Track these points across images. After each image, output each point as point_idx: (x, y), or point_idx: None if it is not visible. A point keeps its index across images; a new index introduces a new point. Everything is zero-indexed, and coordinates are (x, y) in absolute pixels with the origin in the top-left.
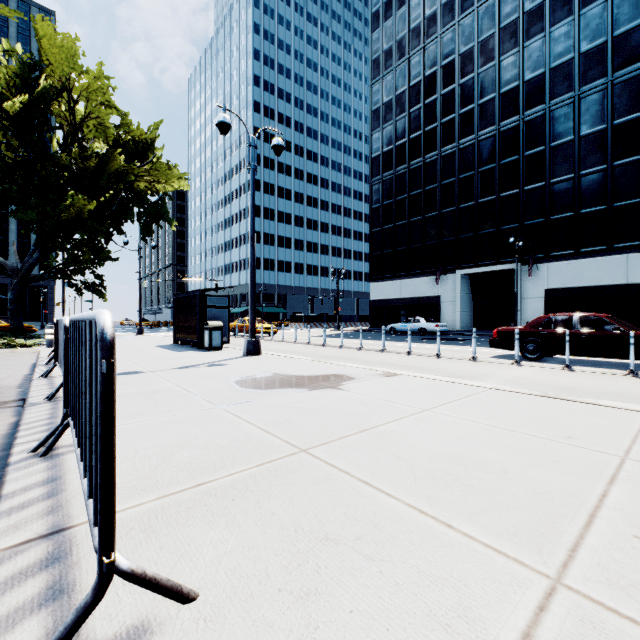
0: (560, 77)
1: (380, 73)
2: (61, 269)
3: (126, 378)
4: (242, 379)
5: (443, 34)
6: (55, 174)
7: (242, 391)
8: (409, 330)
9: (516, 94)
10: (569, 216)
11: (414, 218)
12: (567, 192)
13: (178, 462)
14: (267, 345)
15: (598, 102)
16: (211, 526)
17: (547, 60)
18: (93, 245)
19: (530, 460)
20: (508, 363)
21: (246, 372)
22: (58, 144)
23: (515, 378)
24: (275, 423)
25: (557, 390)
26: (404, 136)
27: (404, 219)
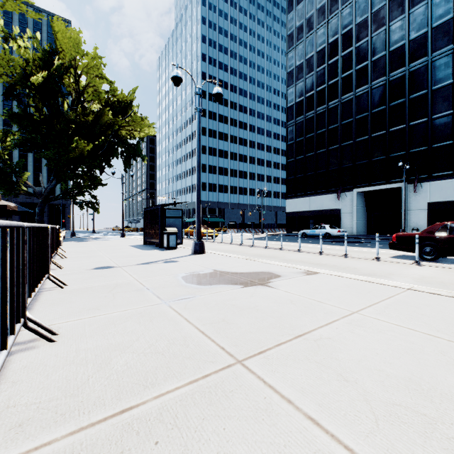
0: (441, 34)
1: (293, 44)
2: (70, 192)
3: (100, 272)
4: (188, 275)
5: (343, 10)
6: (65, 126)
7: (186, 286)
8: (321, 235)
9: (403, 50)
10: (449, 144)
11: (320, 150)
12: (447, 125)
13: (111, 372)
14: (210, 245)
15: None
16: None
17: (429, 21)
18: (90, 175)
19: None
20: (409, 263)
21: (192, 268)
22: (68, 106)
23: (421, 277)
24: (212, 323)
25: None
26: (312, 89)
27: (312, 151)
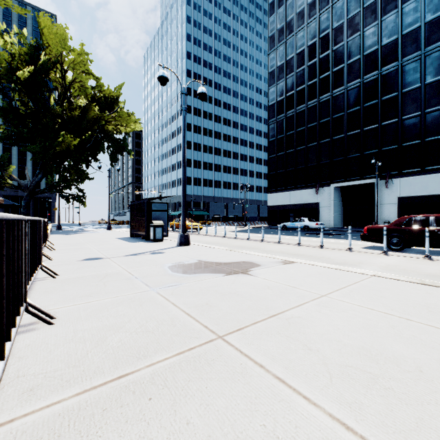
0: (410, 41)
1: (275, 45)
2: (56, 185)
3: (89, 263)
4: (174, 265)
5: (321, 15)
6: (51, 120)
7: (173, 275)
8: (299, 227)
9: (376, 55)
10: (417, 143)
11: (299, 147)
12: (415, 125)
13: (108, 347)
14: (195, 238)
15: (439, 58)
16: (121, 439)
17: (399, 29)
18: (77, 168)
19: (439, 356)
20: (377, 253)
21: (178, 259)
22: (54, 100)
23: (387, 266)
24: (196, 306)
25: (426, 277)
26: (292, 89)
27: (292, 148)
